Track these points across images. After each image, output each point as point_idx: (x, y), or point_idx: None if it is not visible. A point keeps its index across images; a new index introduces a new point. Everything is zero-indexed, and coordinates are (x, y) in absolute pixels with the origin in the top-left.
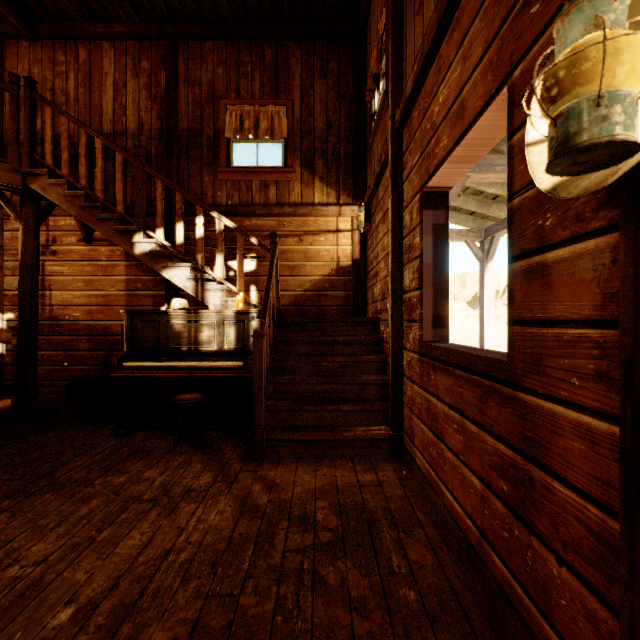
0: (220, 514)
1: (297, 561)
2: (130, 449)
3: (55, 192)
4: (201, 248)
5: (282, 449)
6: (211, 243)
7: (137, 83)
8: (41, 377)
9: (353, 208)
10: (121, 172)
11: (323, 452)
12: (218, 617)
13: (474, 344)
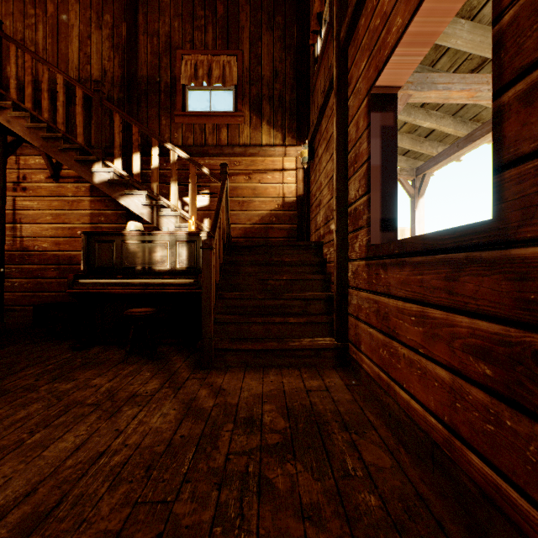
0: (163, 417)
1: (242, 464)
2: (83, 360)
3: (19, 124)
4: (156, 177)
5: (230, 359)
6: (168, 180)
7: (100, 34)
8: (12, 302)
9: (297, 149)
10: (81, 106)
11: (270, 361)
12: (145, 528)
13: None
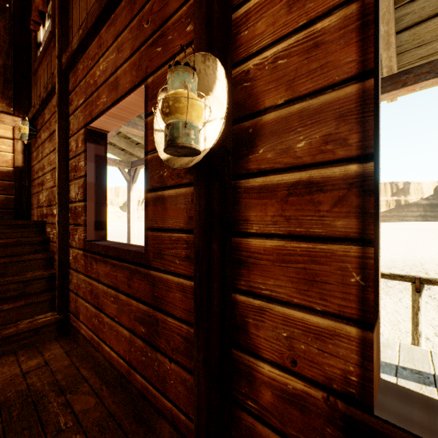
0: None
1: None
2: None
3: None
4: None
5: None
6: None
7: None
8: None
9: (15, 119)
10: None
11: None
12: None
13: (125, 235)
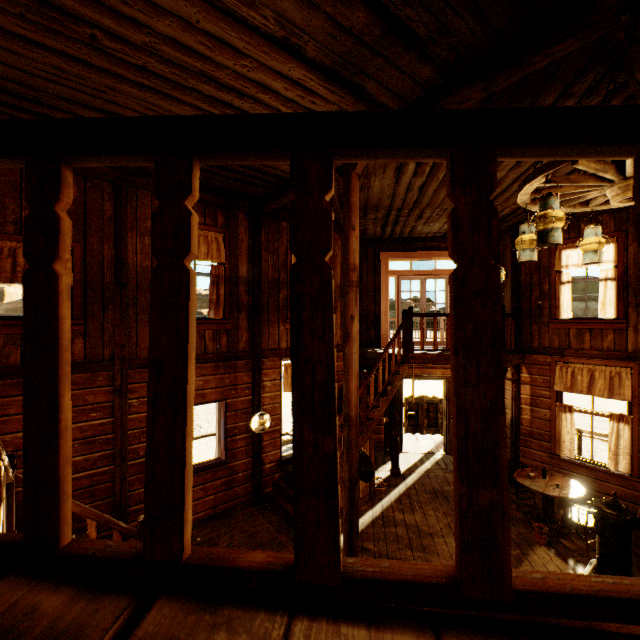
0: None
1: None
2: None
3: None
4: None
5: None
6: None
7: None
8: None
9: None
10: None
11: None
12: None
13: None
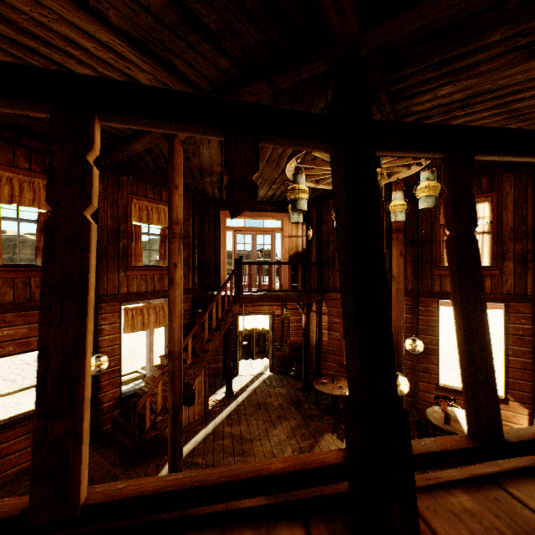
0: None
1: None
2: None
3: None
4: None
5: None
6: None
7: None
8: None
9: None
10: None
11: None
12: None
13: None
